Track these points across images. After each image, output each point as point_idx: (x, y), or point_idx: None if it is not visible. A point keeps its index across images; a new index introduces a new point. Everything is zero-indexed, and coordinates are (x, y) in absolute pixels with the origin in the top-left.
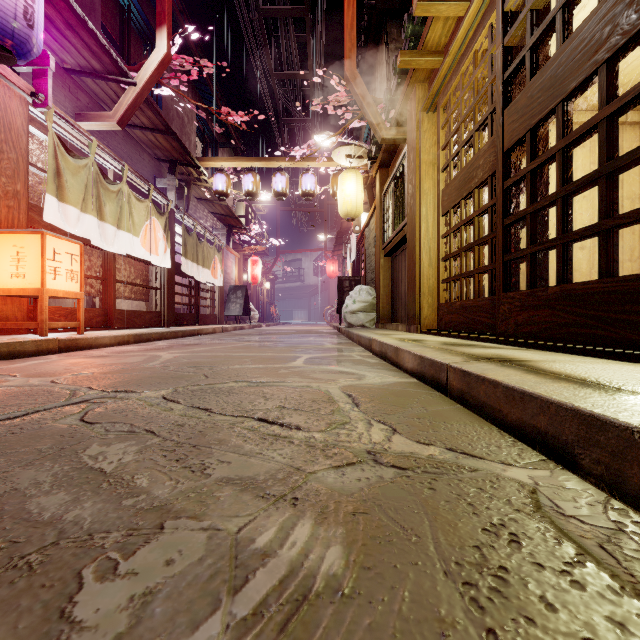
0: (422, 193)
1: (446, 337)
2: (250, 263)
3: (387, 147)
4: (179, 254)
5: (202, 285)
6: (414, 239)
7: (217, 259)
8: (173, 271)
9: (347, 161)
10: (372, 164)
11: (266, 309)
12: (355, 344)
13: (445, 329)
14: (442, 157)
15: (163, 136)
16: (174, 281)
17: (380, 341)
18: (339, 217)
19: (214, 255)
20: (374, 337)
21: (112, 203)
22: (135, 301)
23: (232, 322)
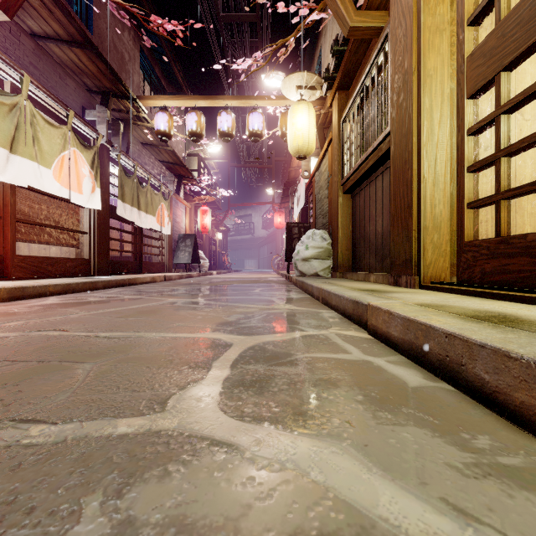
0: (424, 75)
1: (512, 301)
2: (200, 213)
3: (351, 54)
4: (117, 197)
5: (152, 234)
6: (408, 148)
7: (164, 206)
8: (107, 214)
9: (298, 94)
10: (328, 87)
11: (219, 258)
12: (317, 302)
13: (483, 284)
14: (468, 1)
15: (85, 54)
16: (108, 225)
17: (411, 319)
18: (285, 174)
19: (160, 202)
20: (372, 301)
21: (1, 118)
22: (63, 247)
23: (182, 270)
